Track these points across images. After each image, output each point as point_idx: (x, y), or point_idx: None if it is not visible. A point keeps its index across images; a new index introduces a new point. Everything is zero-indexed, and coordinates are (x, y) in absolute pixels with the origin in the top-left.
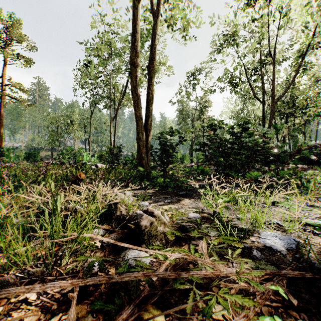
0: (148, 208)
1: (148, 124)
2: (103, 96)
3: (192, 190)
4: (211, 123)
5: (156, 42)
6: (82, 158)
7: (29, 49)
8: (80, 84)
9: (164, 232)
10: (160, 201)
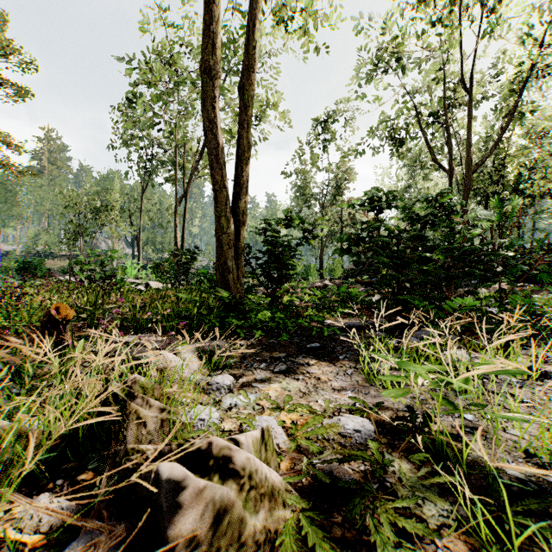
0: (212, 441)
1: (240, 201)
2: (163, 160)
3: (333, 338)
4: (371, 195)
5: (256, 36)
6: (122, 272)
7: (23, 70)
8: (122, 137)
9: (271, 535)
10: (262, 370)
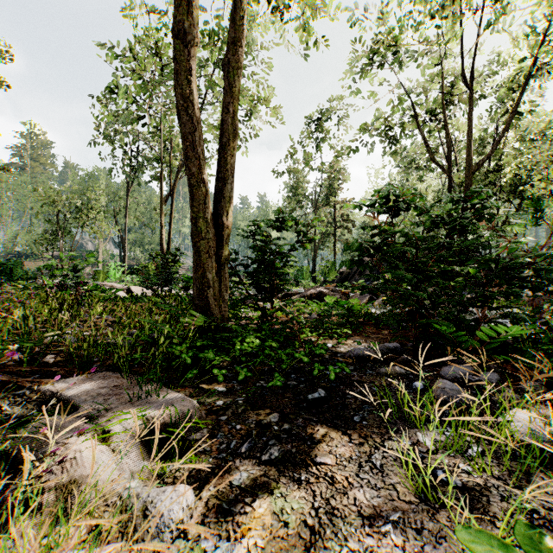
0: None
1: (224, 199)
2: (150, 158)
3: (340, 376)
4: (385, 193)
5: (243, 2)
6: (104, 275)
7: None
8: (106, 133)
9: None
10: (243, 459)
